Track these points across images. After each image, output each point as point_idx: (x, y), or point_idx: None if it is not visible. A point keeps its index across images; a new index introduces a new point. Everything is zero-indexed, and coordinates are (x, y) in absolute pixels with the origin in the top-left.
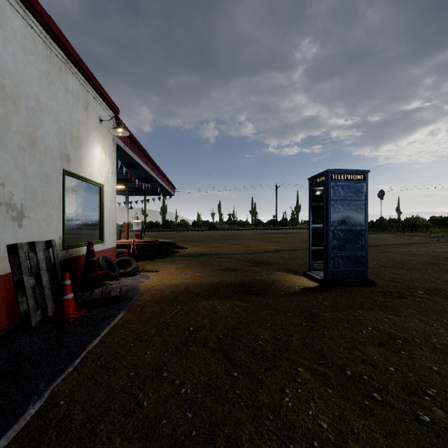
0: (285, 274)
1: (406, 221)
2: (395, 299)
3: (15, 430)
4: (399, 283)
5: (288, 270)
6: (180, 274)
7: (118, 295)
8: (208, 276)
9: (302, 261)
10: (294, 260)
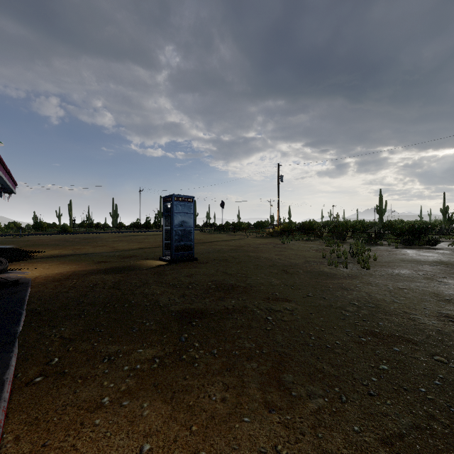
0: (147, 260)
1: (236, 225)
2: (203, 264)
3: (24, 315)
4: (210, 258)
5: (150, 258)
6: (58, 268)
7: (18, 279)
8: (86, 267)
9: (160, 253)
10: (154, 253)
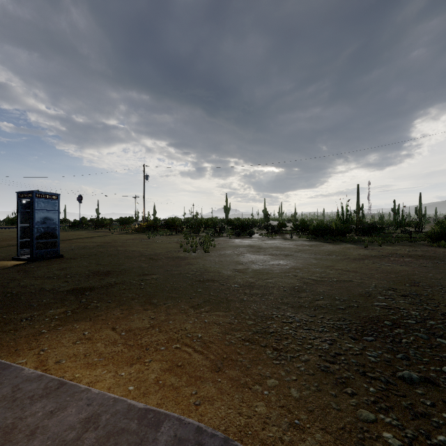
0: None
1: (98, 221)
2: (72, 260)
3: None
4: (78, 255)
5: None
6: None
7: None
8: None
9: (6, 254)
10: None
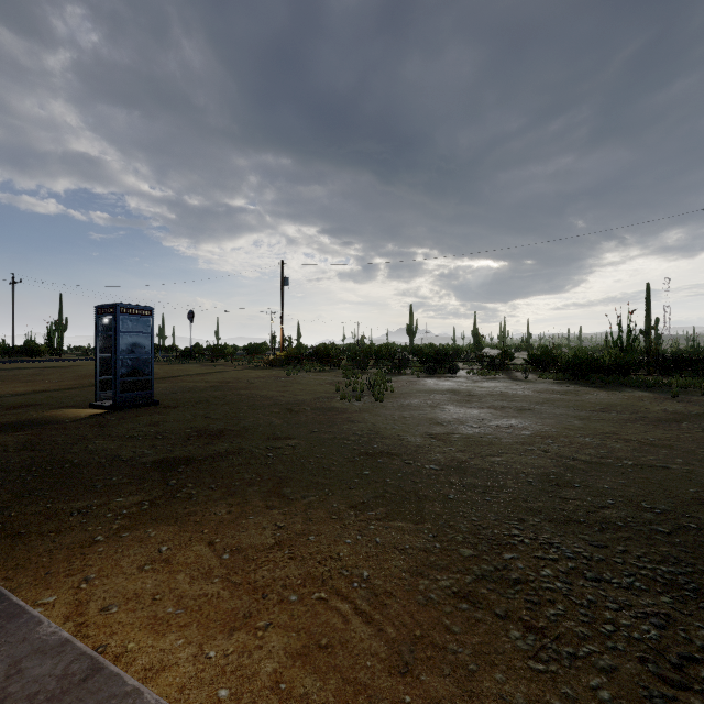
0: (65, 409)
1: (216, 349)
2: (171, 409)
3: None
4: (181, 401)
5: (68, 407)
6: None
7: None
8: None
9: (85, 398)
10: (72, 398)
